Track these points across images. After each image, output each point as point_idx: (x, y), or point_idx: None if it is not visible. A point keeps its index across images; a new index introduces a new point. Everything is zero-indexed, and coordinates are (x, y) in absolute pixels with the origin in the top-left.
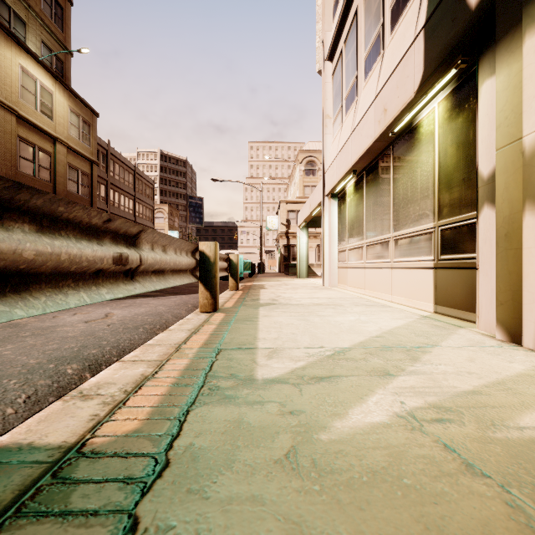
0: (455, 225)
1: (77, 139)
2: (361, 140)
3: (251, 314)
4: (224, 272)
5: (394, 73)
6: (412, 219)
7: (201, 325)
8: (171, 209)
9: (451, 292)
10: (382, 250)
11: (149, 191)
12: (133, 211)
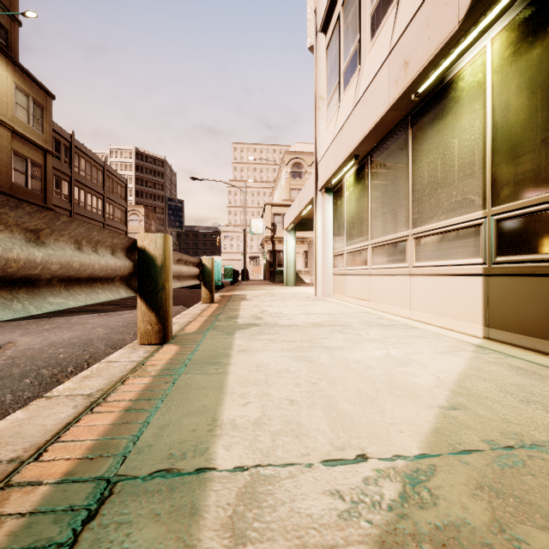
0: (525, 211)
1: (25, 122)
2: (368, 113)
3: (220, 347)
4: (194, 280)
5: (423, 8)
6: (444, 208)
7: (123, 379)
8: (147, 211)
9: (518, 310)
10: (395, 252)
11: (121, 190)
12: (102, 212)
